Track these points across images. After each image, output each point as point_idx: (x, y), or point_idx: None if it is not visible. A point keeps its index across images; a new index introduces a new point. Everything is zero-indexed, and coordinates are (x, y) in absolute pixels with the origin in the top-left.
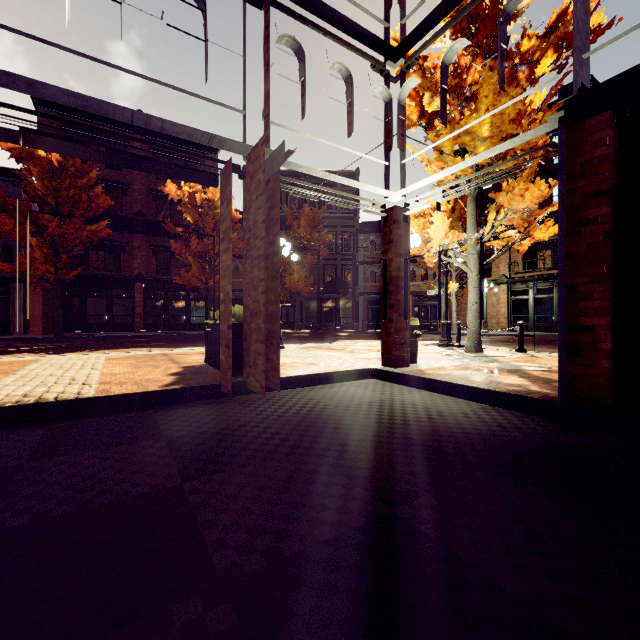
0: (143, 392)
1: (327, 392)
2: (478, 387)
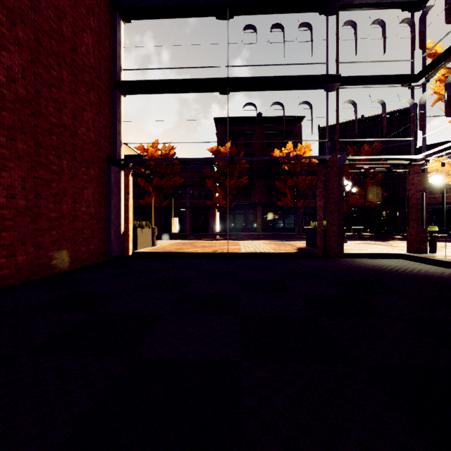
0: (290, 253)
1: (368, 261)
2: None
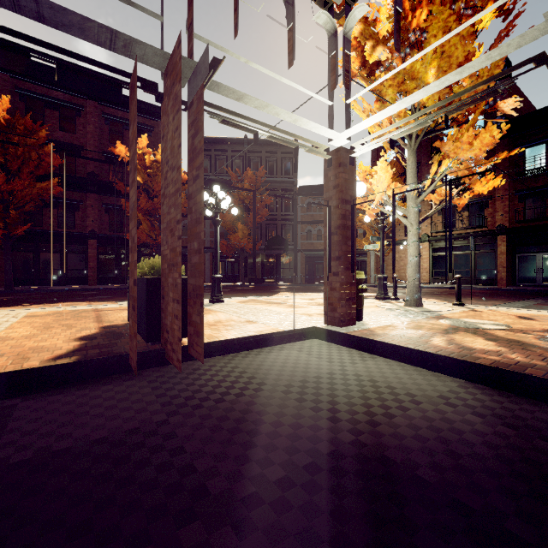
0: (11, 371)
1: (264, 360)
2: (450, 357)
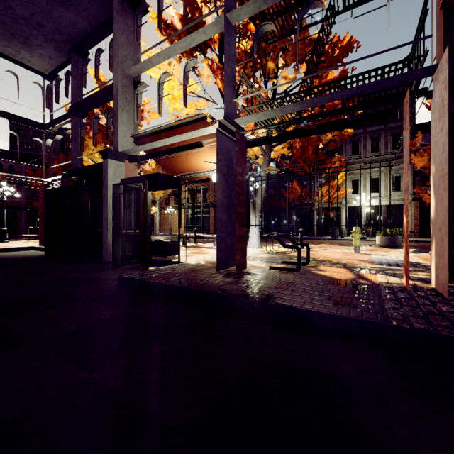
0: None
1: None
2: None
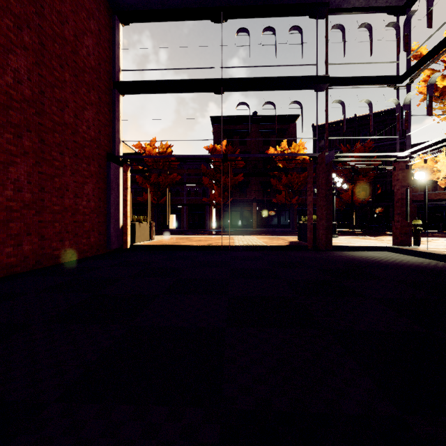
0: (281, 245)
1: (355, 253)
2: (439, 253)
